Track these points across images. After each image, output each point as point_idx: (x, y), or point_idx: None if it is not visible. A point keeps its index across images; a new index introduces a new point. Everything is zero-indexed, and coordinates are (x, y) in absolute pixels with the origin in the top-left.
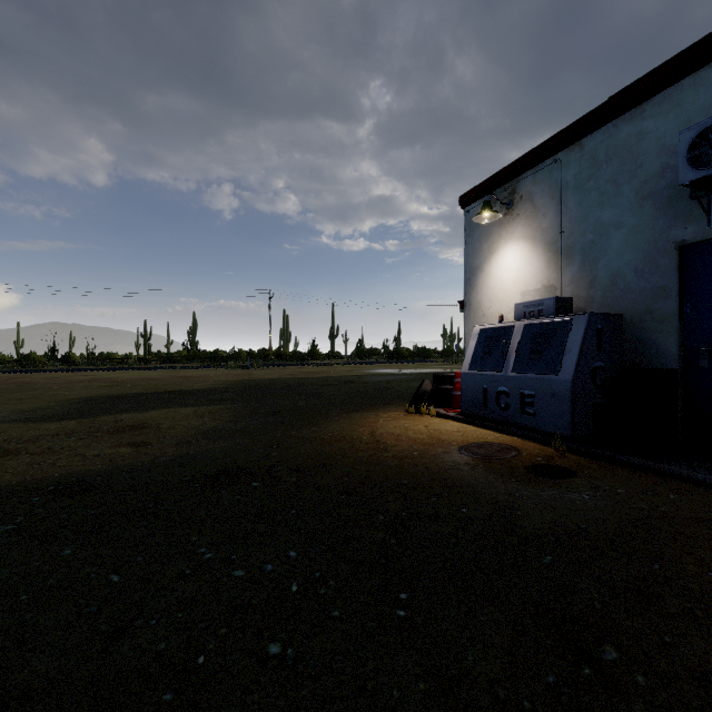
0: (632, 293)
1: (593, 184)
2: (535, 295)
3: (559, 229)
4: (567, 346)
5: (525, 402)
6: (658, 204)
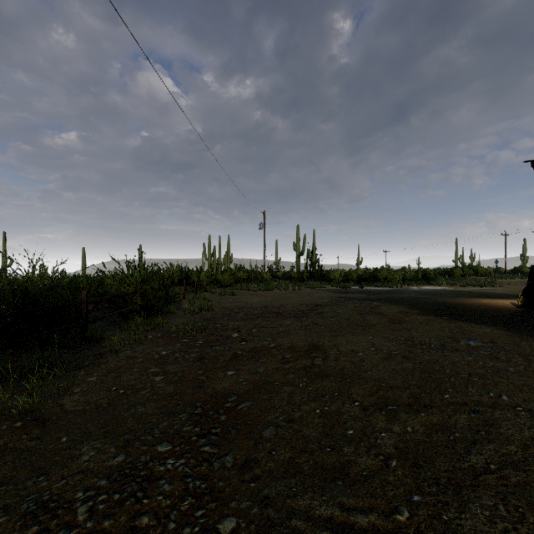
0: None
1: None
2: None
3: None
4: None
5: None
6: None
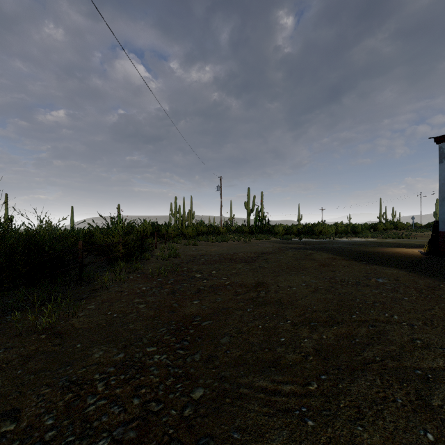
0: None
1: None
2: None
3: None
4: None
5: None
6: None
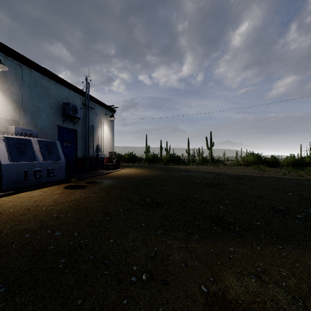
0: (48, 134)
1: (36, 90)
2: (6, 122)
3: (21, 97)
4: (59, 150)
5: (50, 172)
6: (54, 111)
